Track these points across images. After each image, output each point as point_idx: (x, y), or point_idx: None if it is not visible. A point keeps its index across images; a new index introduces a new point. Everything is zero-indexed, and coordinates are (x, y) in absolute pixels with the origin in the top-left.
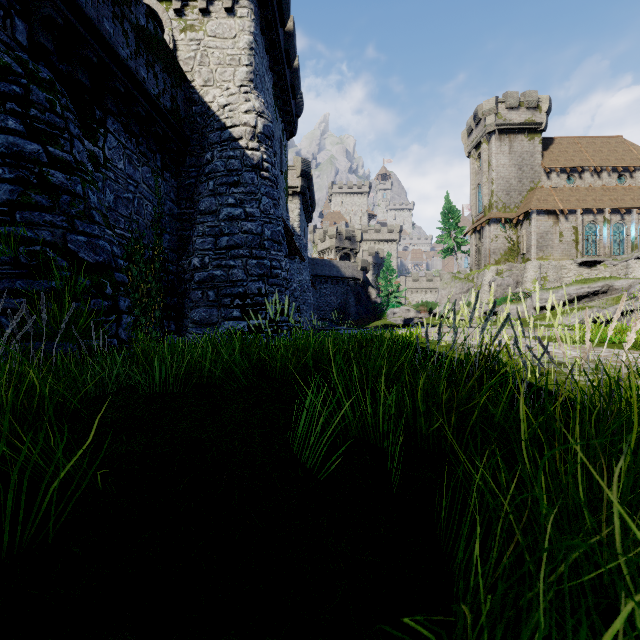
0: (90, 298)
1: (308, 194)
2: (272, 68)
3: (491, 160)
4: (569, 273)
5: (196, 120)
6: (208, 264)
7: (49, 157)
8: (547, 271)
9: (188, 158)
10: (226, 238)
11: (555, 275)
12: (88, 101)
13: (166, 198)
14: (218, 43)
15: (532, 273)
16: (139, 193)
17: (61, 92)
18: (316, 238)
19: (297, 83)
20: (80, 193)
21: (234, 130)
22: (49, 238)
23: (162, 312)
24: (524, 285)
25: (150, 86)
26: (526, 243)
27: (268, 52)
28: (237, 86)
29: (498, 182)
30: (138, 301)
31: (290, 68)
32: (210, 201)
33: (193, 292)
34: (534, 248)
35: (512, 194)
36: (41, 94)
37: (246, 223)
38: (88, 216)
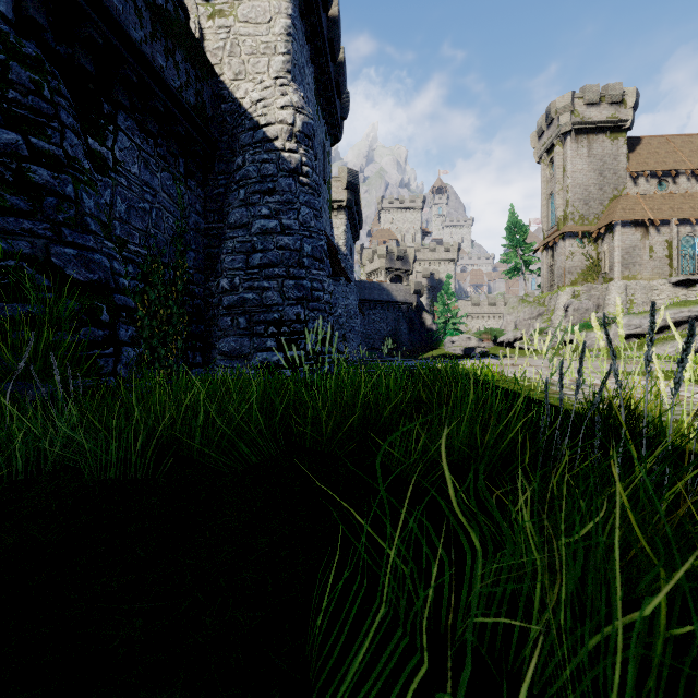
0: (79, 326)
1: (355, 209)
2: (313, 59)
3: (566, 165)
4: (661, 295)
5: (225, 120)
6: (238, 286)
7: (31, 150)
8: (634, 292)
9: (216, 164)
10: (259, 255)
11: (644, 297)
12: (93, 92)
13: (191, 210)
14: (250, 29)
15: (616, 295)
16: (158, 203)
17: (52, 73)
18: (364, 258)
19: (342, 79)
20: (71, 195)
21: (268, 129)
22: (27, 250)
23: (186, 342)
24: (606, 309)
25: (170, 77)
26: (608, 260)
27: (309, 40)
28: (272, 78)
29: (574, 190)
30: (156, 329)
31: (334, 61)
32: (241, 212)
33: (221, 319)
34: (618, 266)
35: (591, 204)
36: (23, 73)
37: (282, 237)
38: (81, 224)
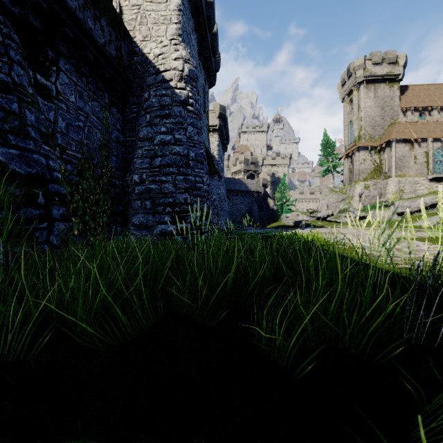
0: (20, 207)
1: (224, 131)
2: (196, 29)
3: (360, 103)
4: (422, 187)
5: (137, 68)
6: (145, 180)
7: None
8: (404, 185)
9: (131, 97)
10: (159, 159)
11: (411, 188)
12: (41, 42)
13: (113, 128)
14: (154, 7)
15: (393, 187)
16: (89, 123)
17: (4, 23)
18: (230, 163)
19: (216, 44)
20: (15, 111)
21: (166, 74)
22: None
23: (109, 218)
24: (386, 196)
25: (97, 36)
26: (387, 164)
27: (193, 16)
28: (168, 39)
29: (365, 119)
30: (88, 209)
31: (210, 32)
32: (147, 130)
33: (134, 202)
34: (394, 168)
35: (376, 128)
36: None
37: (175, 147)
38: (23, 132)
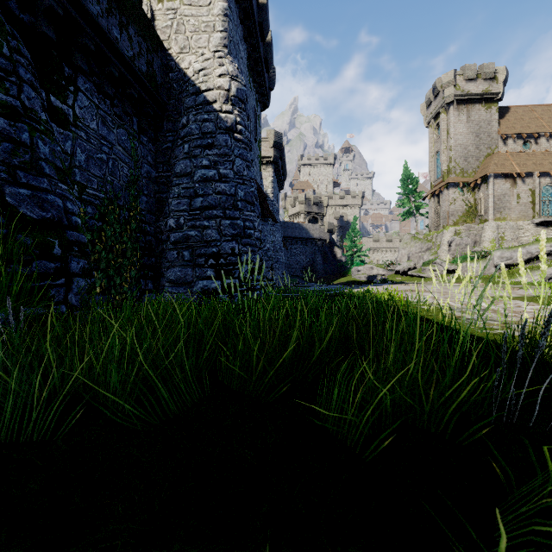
0: (32, 259)
1: (280, 163)
2: (246, 38)
3: (449, 129)
4: (526, 233)
5: (173, 86)
6: (183, 225)
7: None
8: (505, 231)
9: (165, 123)
10: (200, 199)
11: (512, 235)
12: (55, 56)
13: (143, 161)
14: (193, 11)
15: (490, 233)
16: (114, 154)
17: (12, 35)
18: (287, 204)
19: (270, 56)
20: (26, 141)
21: (208, 94)
22: None
23: (139, 272)
24: (482, 244)
25: (124, 47)
26: (484, 205)
27: (242, 22)
28: (211, 51)
29: (456, 149)
30: (112, 261)
31: (263, 41)
32: (185, 163)
33: (169, 252)
34: (492, 210)
35: (470, 160)
36: None
37: (220, 184)
38: (35, 167)
